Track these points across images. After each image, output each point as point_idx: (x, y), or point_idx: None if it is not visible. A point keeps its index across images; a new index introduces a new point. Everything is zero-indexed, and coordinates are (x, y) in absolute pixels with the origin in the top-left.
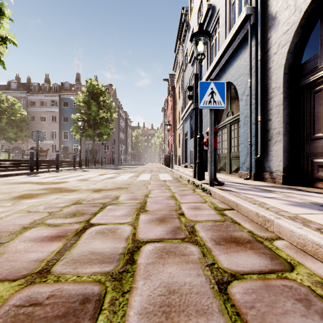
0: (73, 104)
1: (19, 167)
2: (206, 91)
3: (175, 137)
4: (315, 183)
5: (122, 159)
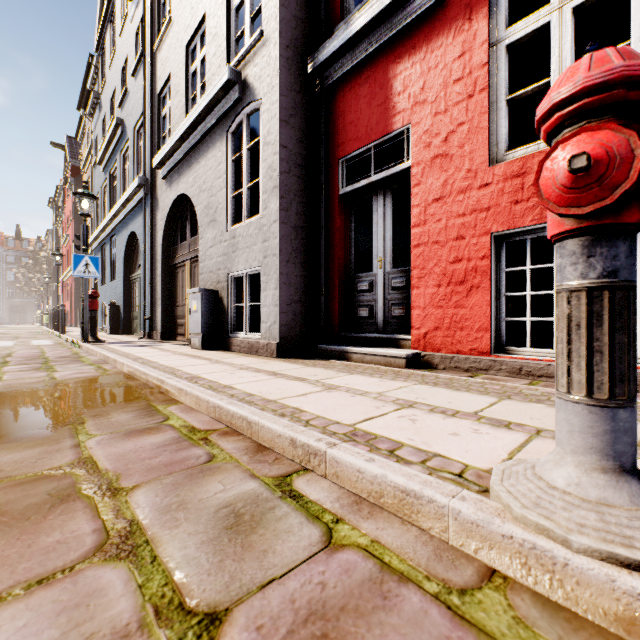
0: None
1: None
2: (81, 262)
3: None
4: (177, 337)
5: None
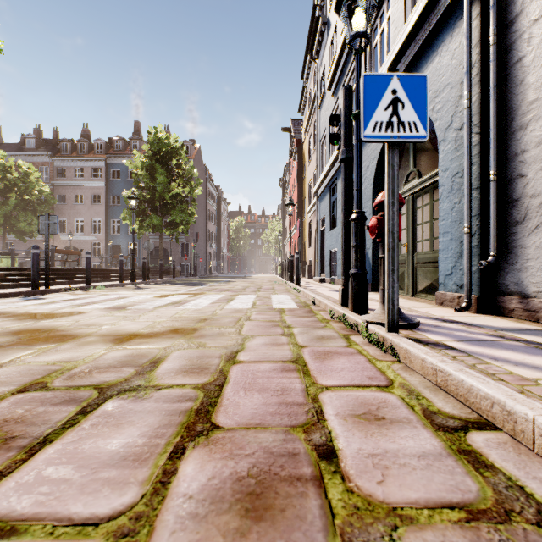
0: (130, 174)
1: (17, 282)
2: (379, 97)
3: (303, 229)
4: None
5: (213, 267)
